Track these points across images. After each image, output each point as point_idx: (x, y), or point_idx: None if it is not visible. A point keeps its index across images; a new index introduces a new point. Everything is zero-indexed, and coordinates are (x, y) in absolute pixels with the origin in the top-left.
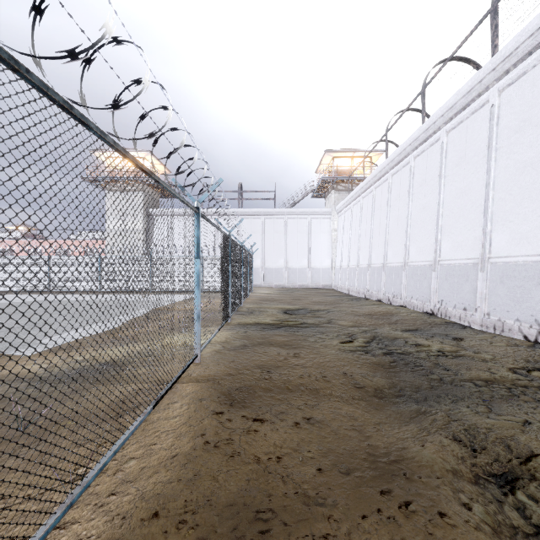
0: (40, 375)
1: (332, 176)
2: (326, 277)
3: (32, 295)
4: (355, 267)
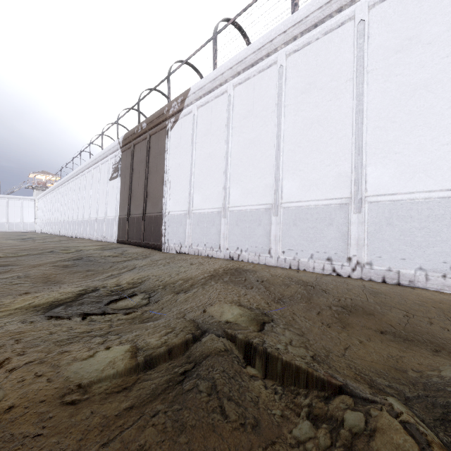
0: None
1: (34, 184)
2: (32, 227)
3: None
4: (40, 222)
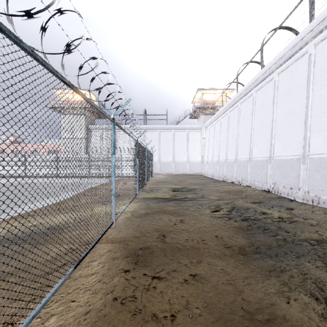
0: (1, 237)
1: (202, 105)
2: (198, 167)
3: (14, 179)
4: (217, 161)
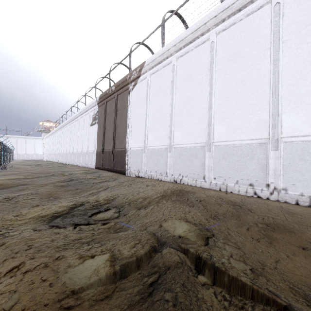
0: None
1: (42, 129)
2: (41, 157)
3: None
4: (46, 154)
